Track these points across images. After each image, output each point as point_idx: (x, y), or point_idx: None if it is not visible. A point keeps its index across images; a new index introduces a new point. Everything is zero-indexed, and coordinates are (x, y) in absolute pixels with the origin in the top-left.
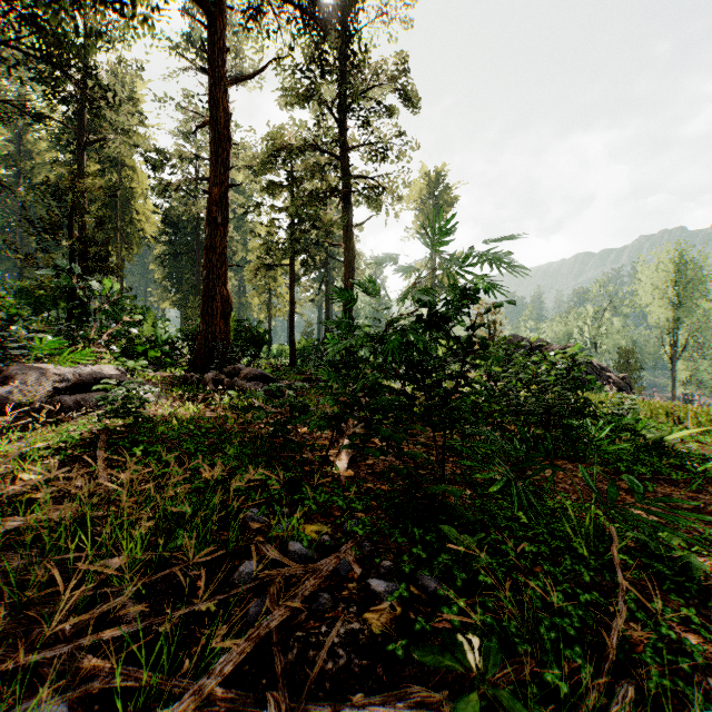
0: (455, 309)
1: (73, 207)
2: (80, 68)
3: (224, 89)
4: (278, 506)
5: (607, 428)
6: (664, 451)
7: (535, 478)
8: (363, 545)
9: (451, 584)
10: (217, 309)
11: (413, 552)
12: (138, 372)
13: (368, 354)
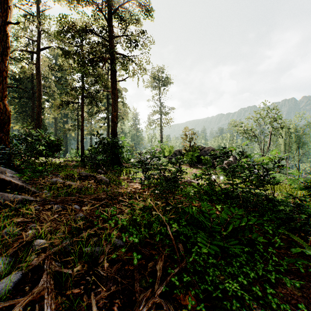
0: None
1: None
2: None
3: None
4: None
5: None
6: None
7: None
8: None
9: None
10: None
11: None
12: None
13: (128, 155)
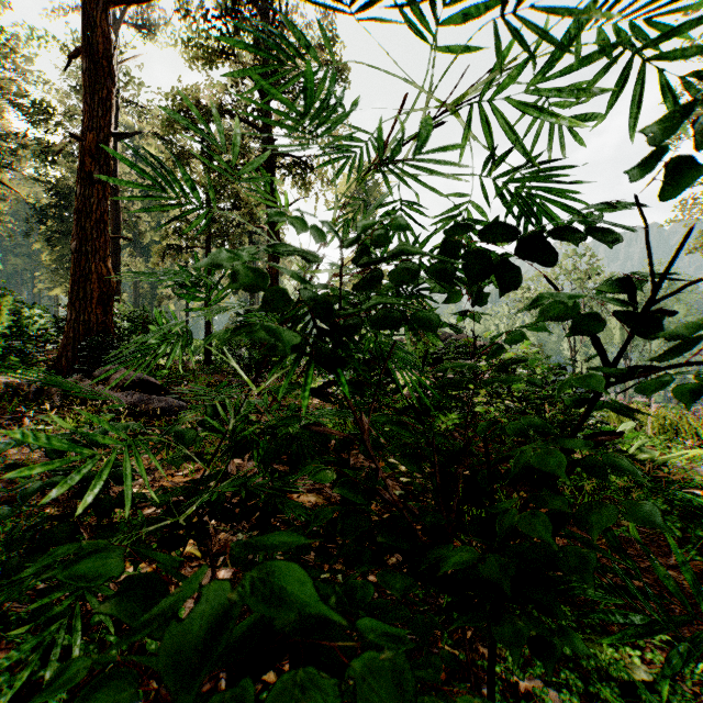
0: None
1: None
2: None
3: (103, 7)
4: None
5: None
6: (684, 483)
7: None
8: None
9: None
10: (92, 292)
11: None
12: None
13: None
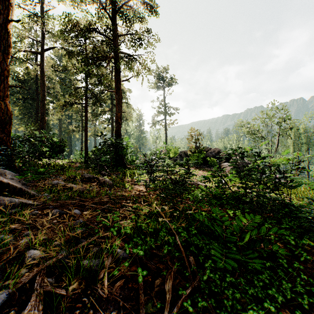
0: None
1: None
2: None
3: None
4: None
5: None
6: None
7: None
8: None
9: None
10: None
11: None
12: None
13: (132, 156)
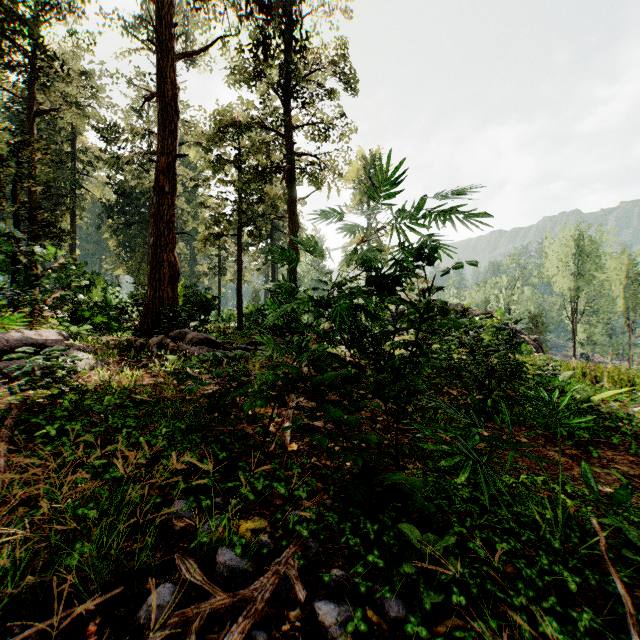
0: (408, 271)
1: (19, 173)
2: (25, 35)
3: (171, 62)
4: (208, 500)
5: (566, 399)
6: (596, 412)
7: (481, 446)
8: (307, 546)
9: (416, 604)
10: (164, 275)
11: (368, 560)
12: (83, 336)
13: (311, 318)
